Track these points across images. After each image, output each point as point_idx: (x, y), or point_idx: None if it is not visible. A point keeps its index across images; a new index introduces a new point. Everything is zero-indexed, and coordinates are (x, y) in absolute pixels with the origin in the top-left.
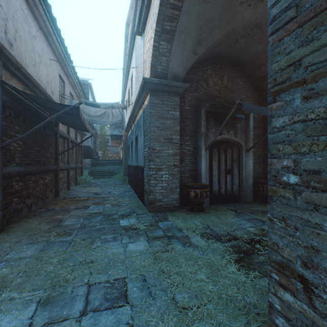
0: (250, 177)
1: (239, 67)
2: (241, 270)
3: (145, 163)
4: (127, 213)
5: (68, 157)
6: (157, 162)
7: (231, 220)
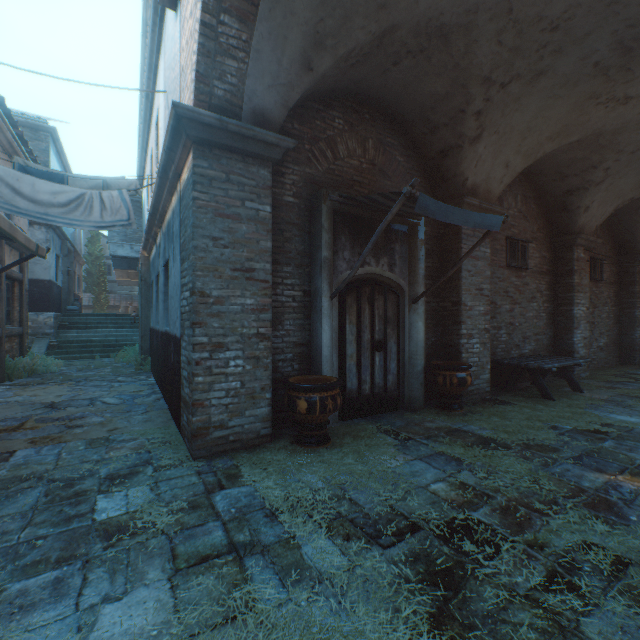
0: (419, 356)
1: (398, 125)
2: None
3: (184, 330)
4: (129, 469)
5: None
6: (214, 327)
7: (393, 465)
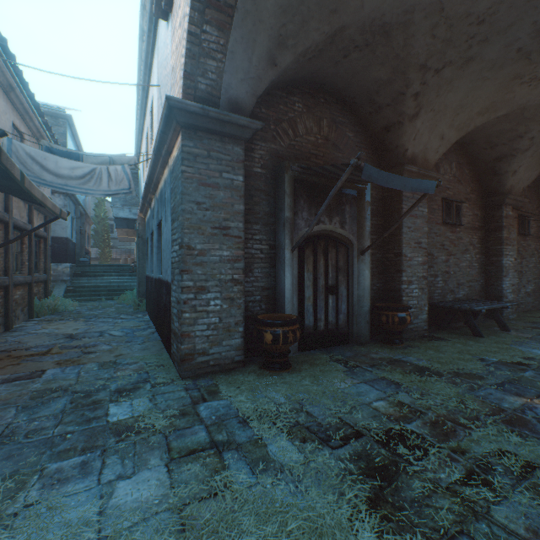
0: (365, 299)
1: (348, 107)
2: (386, 536)
3: (174, 276)
4: (132, 385)
5: (6, 260)
6: (198, 274)
7: (342, 387)
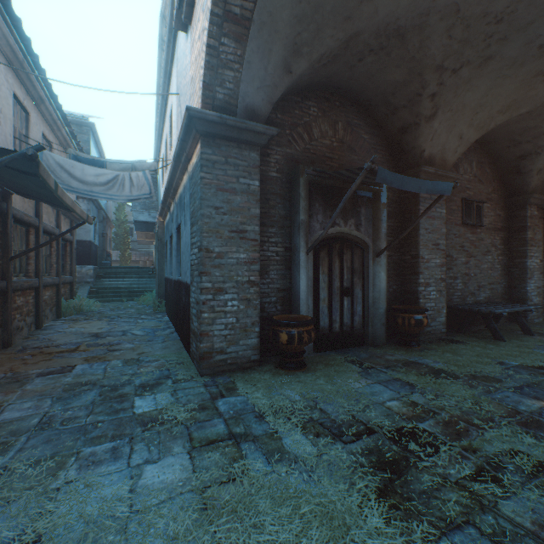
0: (381, 301)
1: (363, 109)
2: (393, 522)
3: (193, 278)
4: (155, 381)
5: (37, 263)
6: (216, 276)
7: (356, 386)
